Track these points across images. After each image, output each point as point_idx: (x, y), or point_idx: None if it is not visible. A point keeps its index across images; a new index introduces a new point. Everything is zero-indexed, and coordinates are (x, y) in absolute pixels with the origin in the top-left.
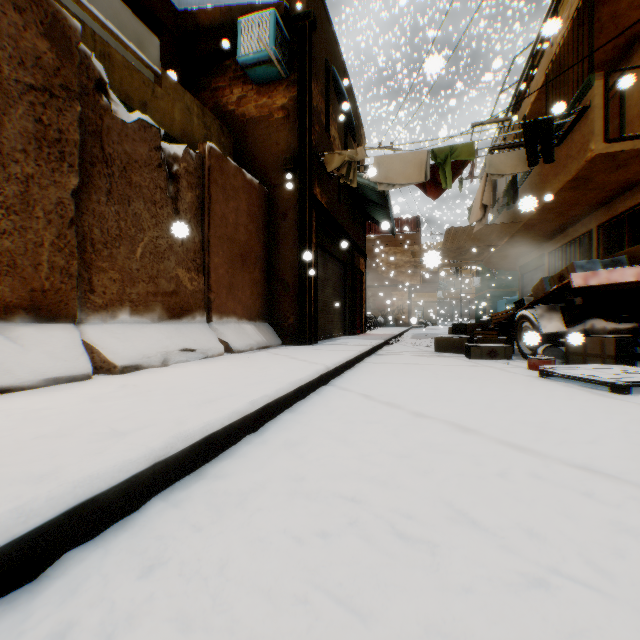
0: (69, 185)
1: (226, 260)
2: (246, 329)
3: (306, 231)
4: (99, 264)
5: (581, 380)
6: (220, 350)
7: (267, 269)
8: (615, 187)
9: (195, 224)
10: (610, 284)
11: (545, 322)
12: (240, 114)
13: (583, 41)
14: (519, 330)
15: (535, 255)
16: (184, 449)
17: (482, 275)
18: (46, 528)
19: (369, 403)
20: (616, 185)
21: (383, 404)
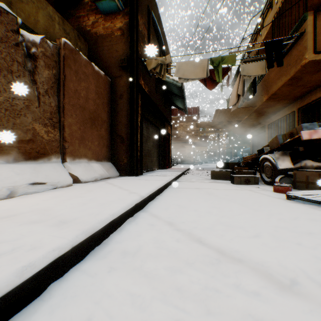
0: None
1: (78, 121)
2: (94, 166)
3: (134, 105)
4: None
5: None
6: (69, 182)
7: (110, 129)
8: (312, 85)
9: (52, 93)
10: (320, 138)
11: (280, 162)
12: (94, 33)
13: (295, 0)
14: (262, 167)
15: (260, 126)
16: None
17: (230, 138)
18: None
19: (173, 234)
20: (313, 83)
21: (185, 236)
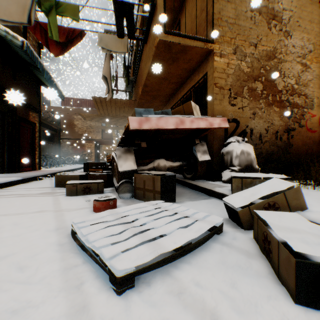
0: None
1: None
2: None
3: None
4: None
5: (90, 253)
6: None
7: None
8: (176, 81)
9: None
10: (164, 133)
11: (122, 162)
12: None
13: None
14: (114, 168)
15: None
16: None
17: None
18: None
19: None
20: (176, 79)
21: None
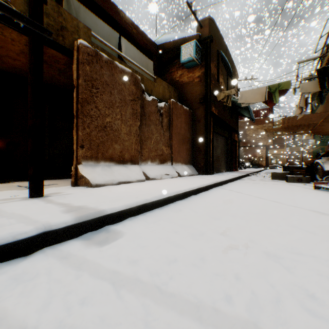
0: (138, 125)
1: (177, 141)
2: (184, 168)
3: (208, 127)
4: (143, 147)
5: None
6: (176, 175)
7: (192, 143)
8: None
9: (167, 130)
10: None
11: (326, 165)
12: (181, 81)
13: None
14: (315, 169)
15: None
16: (181, 193)
17: (315, 138)
18: (165, 198)
19: (231, 192)
20: None
21: (236, 192)
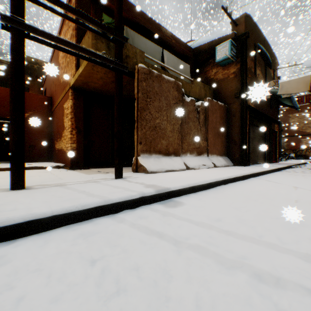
0: (179, 123)
1: (212, 135)
2: (219, 159)
3: (244, 120)
4: (183, 141)
5: None
6: (212, 165)
7: (226, 136)
8: None
9: (203, 125)
10: None
11: None
12: (215, 78)
13: None
14: None
15: None
16: (220, 180)
17: None
18: (208, 183)
19: (268, 182)
20: None
21: (273, 182)
